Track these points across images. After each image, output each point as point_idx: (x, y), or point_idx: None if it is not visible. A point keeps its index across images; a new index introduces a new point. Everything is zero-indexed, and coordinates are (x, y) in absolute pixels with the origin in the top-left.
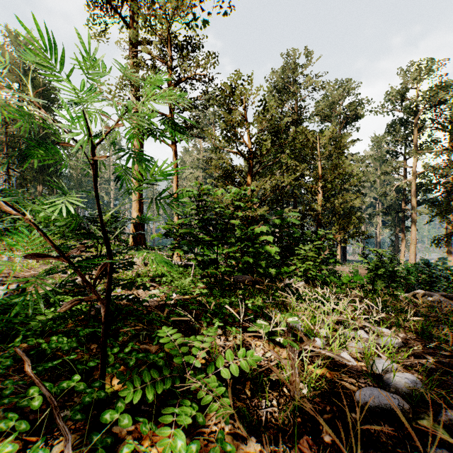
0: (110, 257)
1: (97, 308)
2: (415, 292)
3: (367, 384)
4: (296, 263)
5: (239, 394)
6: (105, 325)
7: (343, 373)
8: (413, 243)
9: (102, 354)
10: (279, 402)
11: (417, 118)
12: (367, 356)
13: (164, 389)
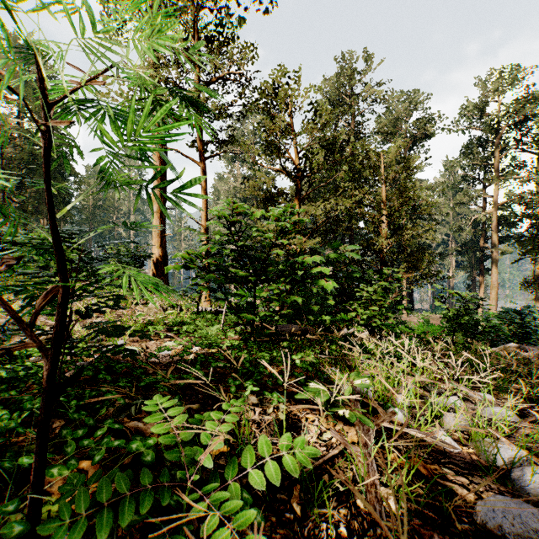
0: (64, 278)
1: (77, 365)
2: (505, 346)
3: (488, 487)
4: (357, 309)
5: (281, 511)
6: (47, 394)
7: (445, 466)
8: (494, 288)
9: (38, 446)
10: (351, 527)
11: (499, 137)
12: (475, 437)
13: (132, 523)
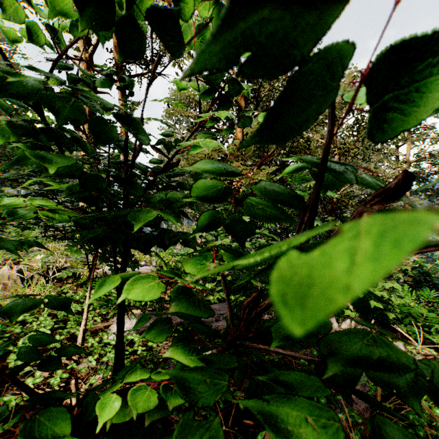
0: None
1: None
2: None
3: None
4: None
5: None
6: None
7: None
8: None
9: None
10: None
11: None
12: None
13: None
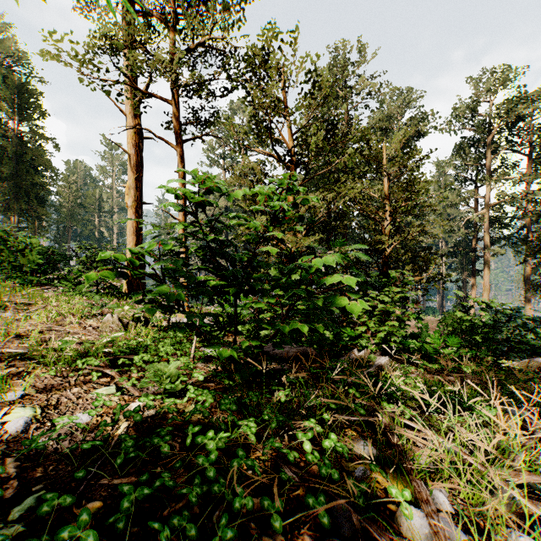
0: None
1: None
2: (530, 361)
3: None
4: (367, 322)
5: None
6: None
7: None
8: (486, 289)
9: None
10: None
11: (491, 137)
12: None
13: None
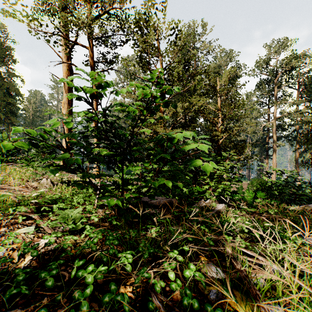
0: None
1: None
2: (305, 206)
3: None
4: (209, 183)
5: None
6: None
7: None
8: (274, 166)
9: None
10: None
11: (277, 79)
12: None
13: None
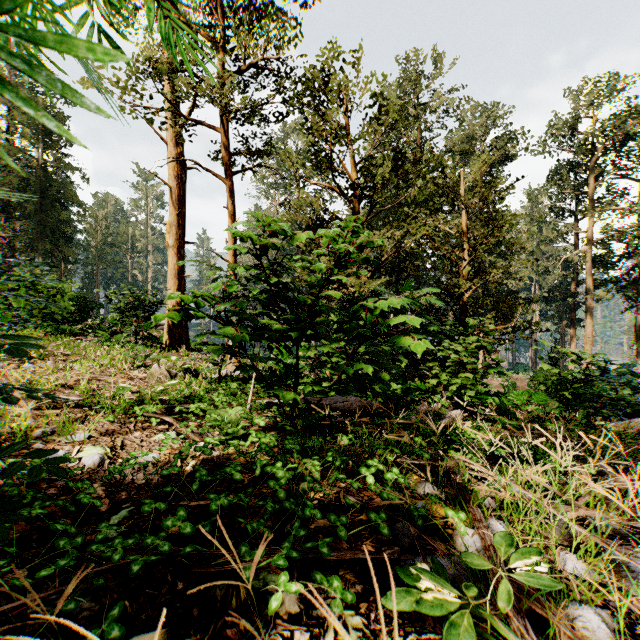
0: None
1: None
2: (631, 422)
3: None
4: (439, 374)
5: None
6: None
7: None
8: (589, 342)
9: None
10: None
11: (594, 160)
12: None
13: None
